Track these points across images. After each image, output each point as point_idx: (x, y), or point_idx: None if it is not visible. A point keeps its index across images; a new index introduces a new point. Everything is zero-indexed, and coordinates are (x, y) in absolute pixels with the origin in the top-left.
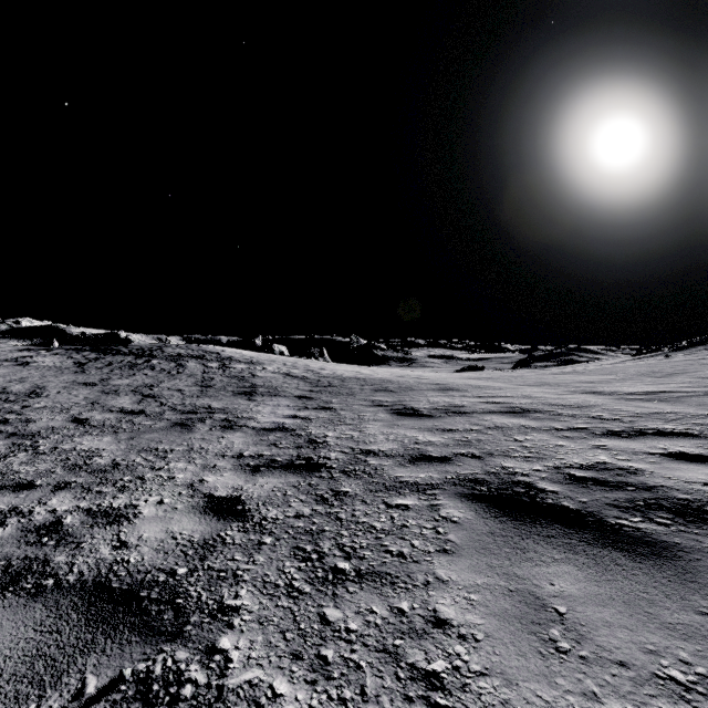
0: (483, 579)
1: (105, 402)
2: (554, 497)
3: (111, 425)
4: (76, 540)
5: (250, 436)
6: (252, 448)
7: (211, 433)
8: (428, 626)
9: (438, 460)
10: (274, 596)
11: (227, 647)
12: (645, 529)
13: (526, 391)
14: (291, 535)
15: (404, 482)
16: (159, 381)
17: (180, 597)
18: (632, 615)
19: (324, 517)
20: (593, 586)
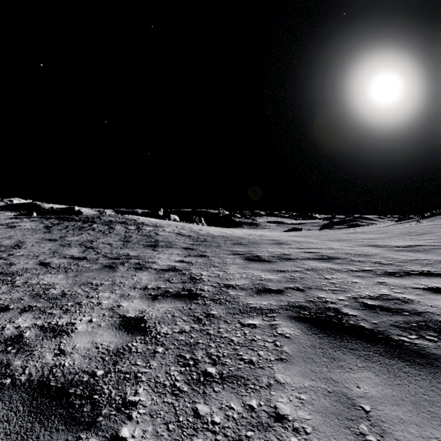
0: (309, 382)
1: (62, 251)
2: (354, 319)
3: (64, 267)
4: (30, 349)
5: (153, 274)
6: (154, 283)
7: (128, 272)
8: (271, 420)
9: (275, 292)
10: (162, 394)
11: (126, 436)
12: (420, 344)
13: (329, 244)
14: (176, 346)
15: (252, 308)
16: (97, 238)
17: (97, 394)
18: (418, 413)
19: (199, 332)
20: (388, 389)
